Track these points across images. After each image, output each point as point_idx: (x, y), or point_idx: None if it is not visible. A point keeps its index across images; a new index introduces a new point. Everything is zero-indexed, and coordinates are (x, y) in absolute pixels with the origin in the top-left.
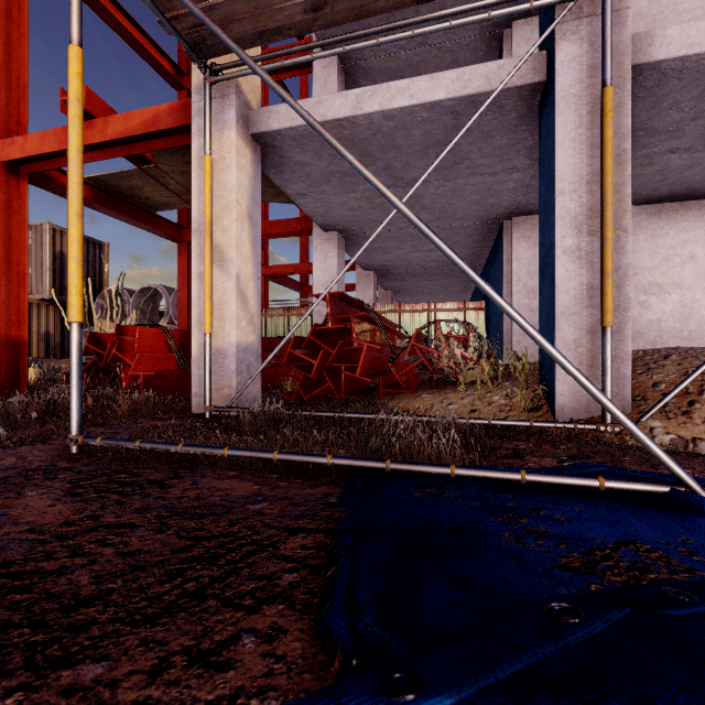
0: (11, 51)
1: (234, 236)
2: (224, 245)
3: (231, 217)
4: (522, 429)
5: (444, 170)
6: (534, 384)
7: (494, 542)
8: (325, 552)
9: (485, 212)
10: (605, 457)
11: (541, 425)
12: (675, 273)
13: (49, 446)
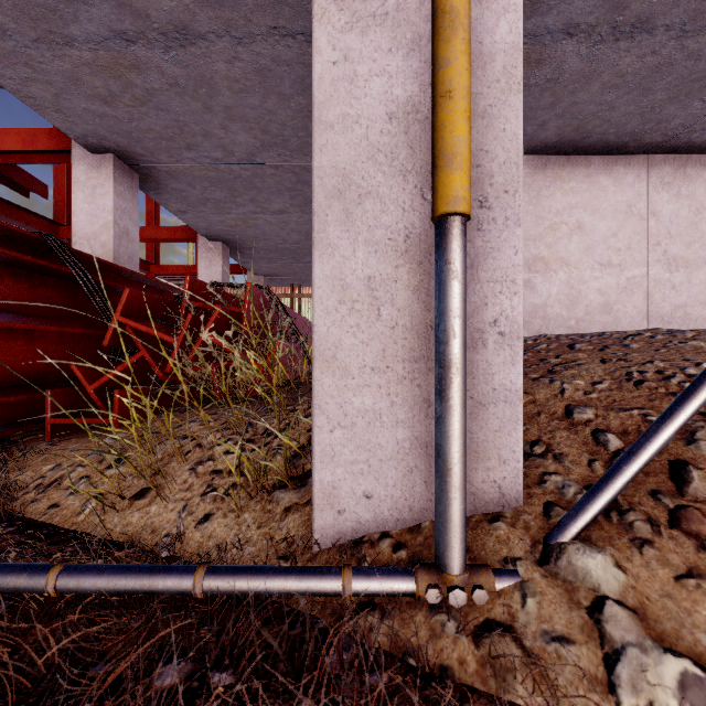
0: None
1: None
2: None
3: None
4: None
5: (218, 3)
6: None
7: None
8: None
9: None
10: None
11: (232, 589)
12: (562, 246)
13: None
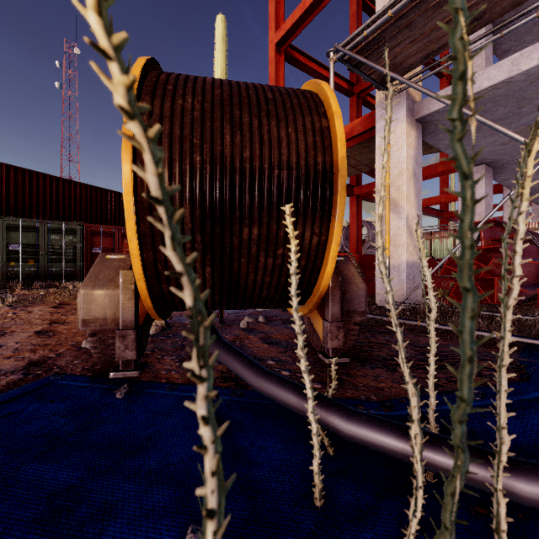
0: None
1: (404, 191)
2: (397, 198)
3: (402, 179)
4: None
5: None
6: None
7: None
8: (507, 369)
9: None
10: None
11: None
12: None
13: None
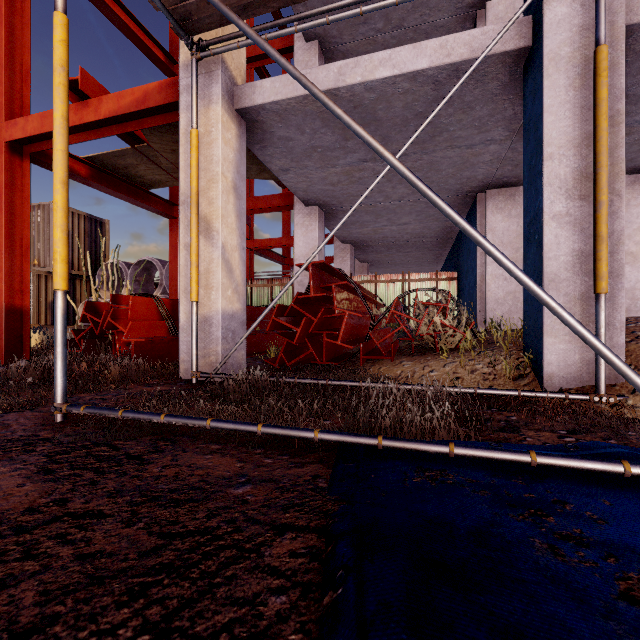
0: (15, 39)
1: (219, 207)
2: (210, 216)
3: (217, 189)
4: (509, 398)
5: (422, 143)
6: (517, 352)
7: (527, 556)
8: (319, 562)
9: (460, 185)
10: (607, 432)
11: (530, 395)
12: None
13: (36, 413)
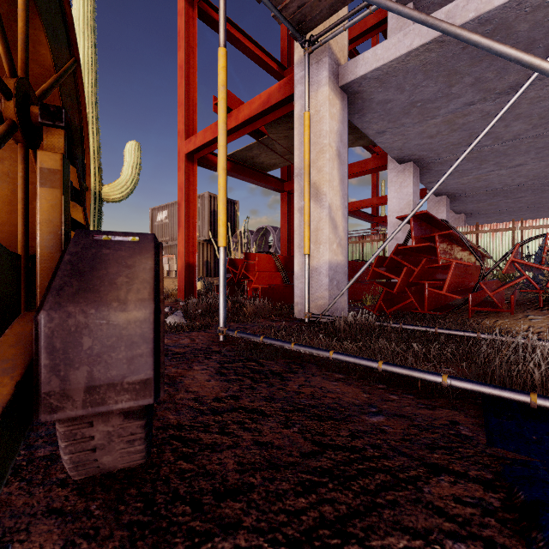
0: (189, 85)
1: (326, 173)
2: (318, 182)
3: (325, 158)
4: None
5: None
6: None
7: None
8: (495, 520)
9: None
10: None
11: None
12: None
13: (207, 333)
